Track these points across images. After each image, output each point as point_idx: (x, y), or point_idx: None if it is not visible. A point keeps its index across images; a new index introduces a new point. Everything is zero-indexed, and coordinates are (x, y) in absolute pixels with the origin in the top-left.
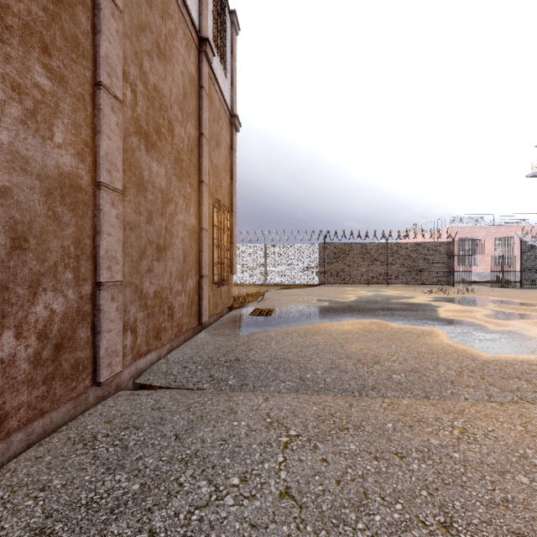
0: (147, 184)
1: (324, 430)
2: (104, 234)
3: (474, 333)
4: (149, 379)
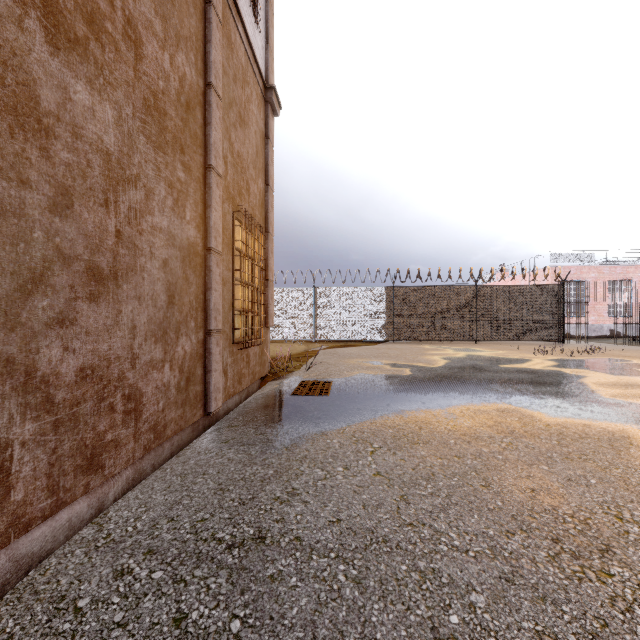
0: (52, 121)
1: None
2: None
3: None
4: None
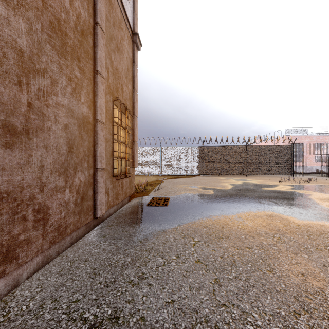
0: None
1: None
2: None
3: None
4: None
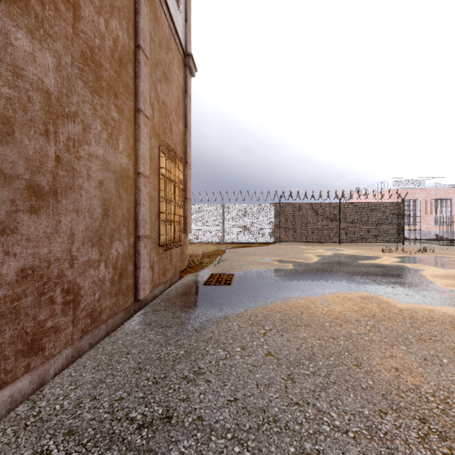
0: None
1: None
2: None
3: None
4: None
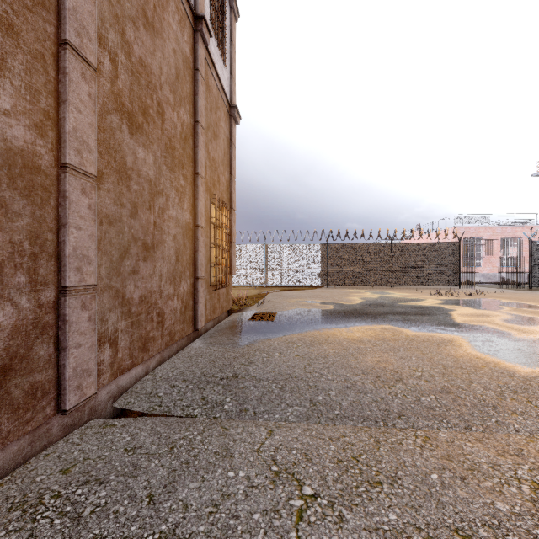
0: (131, 171)
1: (349, 486)
2: (71, 227)
3: (500, 342)
4: (130, 402)
